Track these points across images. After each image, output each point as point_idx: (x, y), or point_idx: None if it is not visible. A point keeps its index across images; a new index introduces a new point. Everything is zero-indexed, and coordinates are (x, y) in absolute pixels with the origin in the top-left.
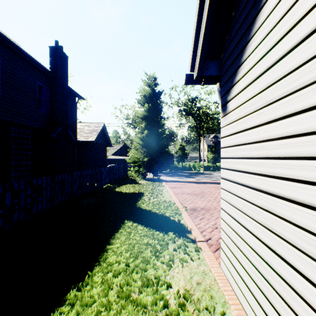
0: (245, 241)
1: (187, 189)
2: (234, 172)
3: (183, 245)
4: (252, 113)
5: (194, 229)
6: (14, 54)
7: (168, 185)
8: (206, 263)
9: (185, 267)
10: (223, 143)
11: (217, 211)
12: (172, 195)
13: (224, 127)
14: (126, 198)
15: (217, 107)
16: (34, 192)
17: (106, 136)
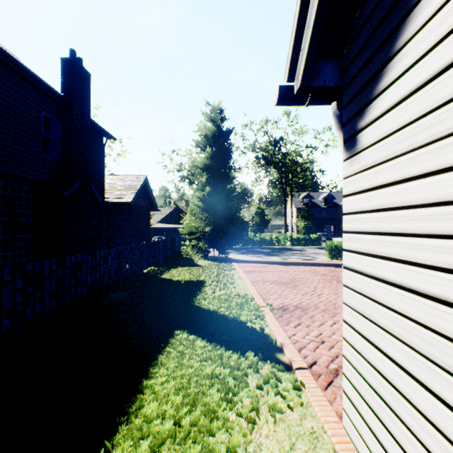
0: (404, 395)
1: (271, 274)
2: (376, 259)
3: (273, 377)
4: (424, 145)
5: (288, 345)
6: (3, 67)
7: (241, 268)
8: (315, 414)
9: (279, 423)
10: (349, 206)
11: (319, 311)
12: (248, 284)
13: (351, 176)
14: (177, 290)
15: (312, 153)
16: (29, 285)
17: (149, 194)
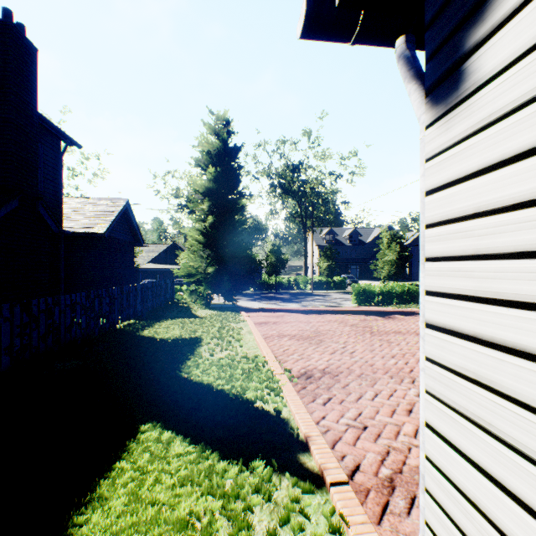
0: None
1: (289, 326)
2: (528, 312)
3: (296, 510)
4: None
5: (316, 438)
6: None
7: (252, 318)
8: None
9: None
10: (442, 209)
11: (354, 377)
12: (260, 341)
13: (449, 149)
14: (159, 354)
15: (336, 182)
16: None
17: (132, 224)
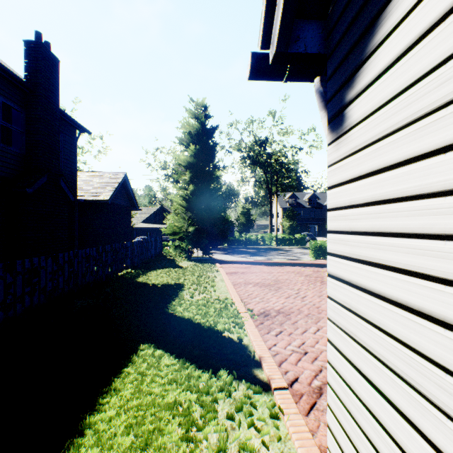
0: None
1: (254, 276)
2: (370, 267)
3: (248, 403)
4: (443, 106)
5: (267, 358)
6: None
7: (225, 269)
8: (294, 450)
9: None
10: (335, 200)
11: (302, 316)
12: (230, 287)
13: (338, 162)
14: (151, 295)
15: (297, 154)
16: None
17: (129, 192)
